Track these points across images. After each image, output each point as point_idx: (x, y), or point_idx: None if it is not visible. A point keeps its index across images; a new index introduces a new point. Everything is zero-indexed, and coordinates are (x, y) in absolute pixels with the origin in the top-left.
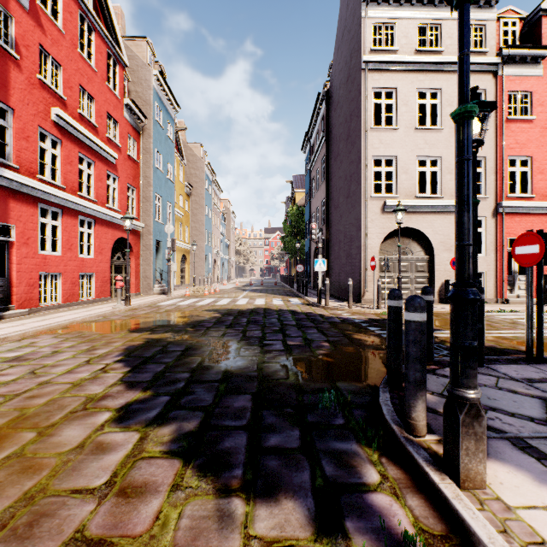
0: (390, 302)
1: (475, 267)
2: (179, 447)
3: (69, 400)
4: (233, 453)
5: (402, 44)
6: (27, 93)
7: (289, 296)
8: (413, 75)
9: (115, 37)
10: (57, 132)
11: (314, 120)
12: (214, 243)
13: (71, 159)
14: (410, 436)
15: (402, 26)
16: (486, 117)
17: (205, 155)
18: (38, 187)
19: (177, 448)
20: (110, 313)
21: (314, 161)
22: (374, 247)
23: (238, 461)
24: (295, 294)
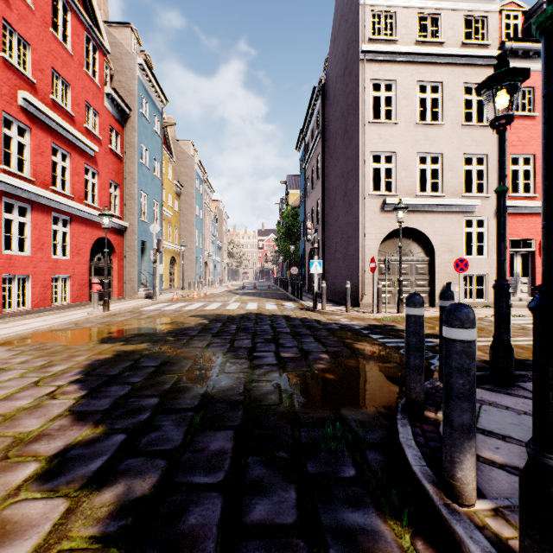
0: (409, 311)
1: (503, 267)
2: (119, 527)
3: None
4: (199, 538)
5: (402, 34)
6: None
7: (283, 299)
8: (413, 67)
9: (95, 19)
10: (25, 119)
11: (309, 116)
12: (205, 244)
13: (42, 149)
14: (454, 504)
15: (401, 15)
16: (518, 88)
17: (196, 153)
18: None
19: (117, 529)
20: (84, 319)
21: (309, 160)
22: (373, 248)
23: None
24: (289, 298)
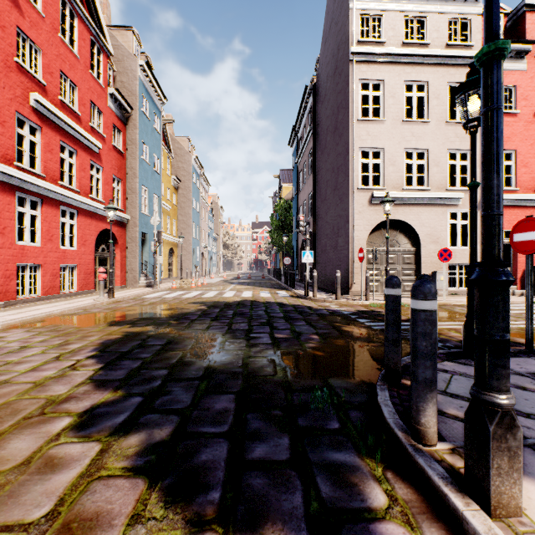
0: (387, 291)
1: (475, 254)
2: (145, 462)
3: (26, 403)
4: (211, 469)
5: (390, 36)
6: (3, 76)
7: (276, 288)
8: (400, 67)
9: (99, 24)
10: (36, 119)
11: (302, 114)
12: (201, 236)
13: (51, 147)
14: (419, 445)
15: (389, 18)
16: None
17: (193, 148)
18: (14, 174)
19: (143, 463)
20: (92, 305)
21: (302, 155)
22: (362, 239)
23: (215, 480)
24: (282, 287)
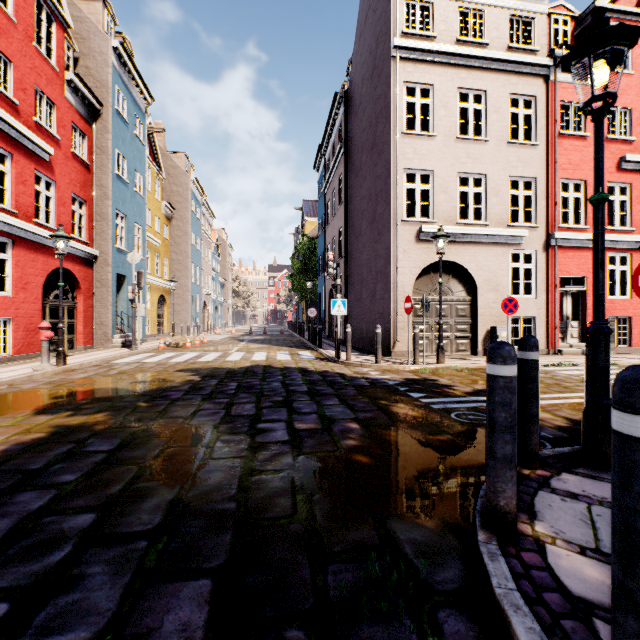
0: (494, 369)
1: (602, 305)
2: None
3: None
4: None
5: (441, 30)
6: None
7: (298, 347)
8: (453, 71)
9: None
10: None
11: (330, 128)
12: (203, 281)
13: None
14: None
15: (440, 7)
16: (624, 55)
17: (192, 168)
18: None
19: None
20: (25, 378)
21: (330, 181)
22: (407, 285)
23: None
24: (306, 345)
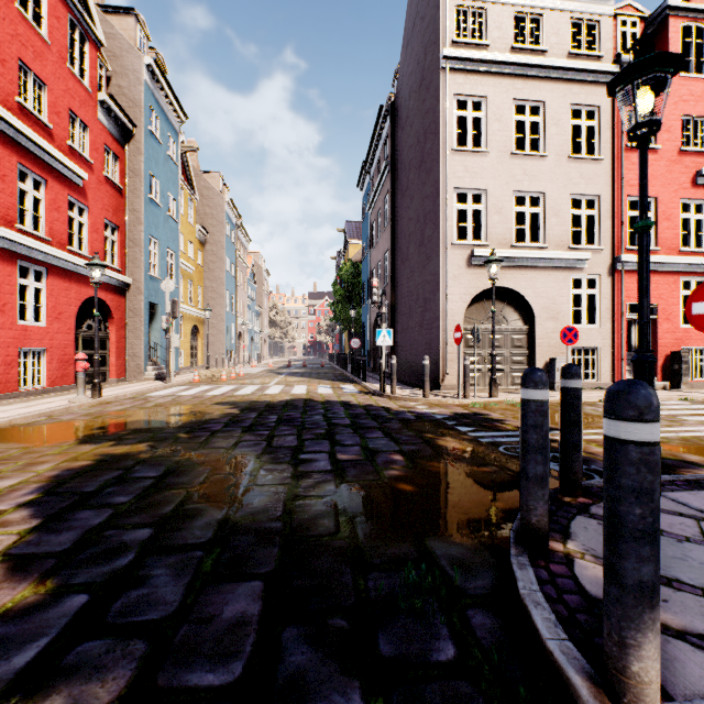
0: (526, 394)
1: (646, 333)
2: None
3: None
4: None
5: (495, 37)
6: None
7: (340, 381)
8: (508, 81)
9: None
10: None
11: (375, 144)
12: (238, 309)
13: (3, 172)
14: None
15: (494, 12)
16: (667, 83)
17: (226, 189)
18: None
19: None
20: (63, 410)
21: (375, 200)
22: (458, 313)
23: None
24: (349, 378)
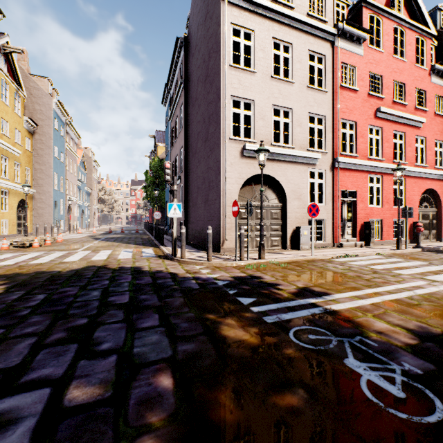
0: None
1: None
2: None
3: None
4: None
5: None
6: None
7: (144, 245)
8: (269, 23)
9: None
10: None
11: (173, 69)
12: (68, 189)
13: None
14: None
15: None
16: None
17: (56, 93)
18: None
19: None
20: None
21: (174, 111)
22: (234, 192)
23: None
24: (152, 242)
